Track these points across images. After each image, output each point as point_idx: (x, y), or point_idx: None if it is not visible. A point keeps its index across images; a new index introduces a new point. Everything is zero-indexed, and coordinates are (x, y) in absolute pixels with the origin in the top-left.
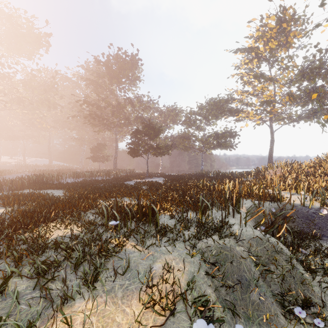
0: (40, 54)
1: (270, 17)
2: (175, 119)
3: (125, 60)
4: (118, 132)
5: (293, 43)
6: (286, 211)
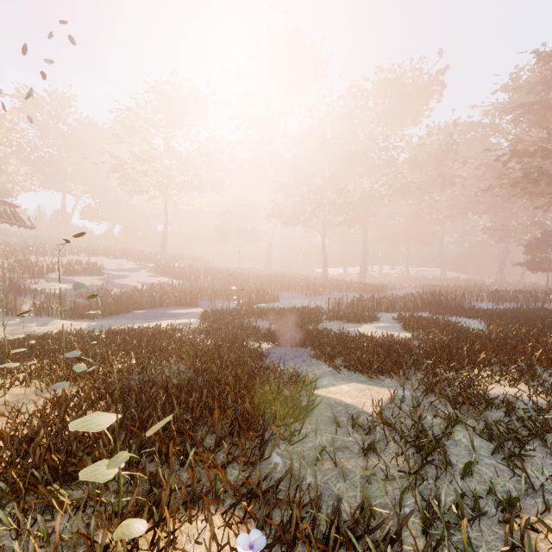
0: (429, 109)
1: None
2: None
3: None
4: None
5: None
6: None
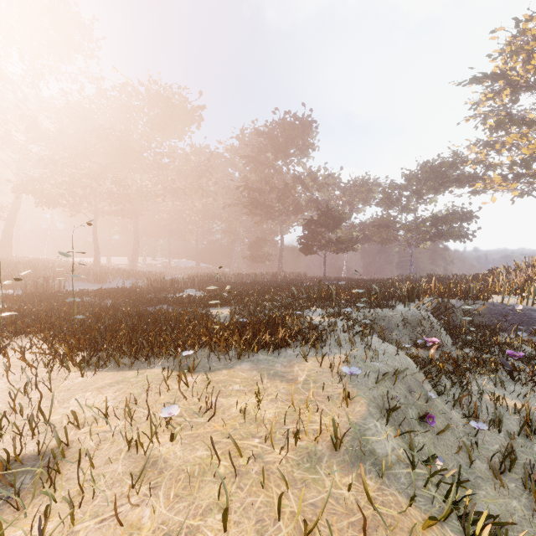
0: (191, 131)
1: (533, 17)
2: (366, 197)
3: (294, 125)
4: (284, 222)
5: None
6: (479, 308)
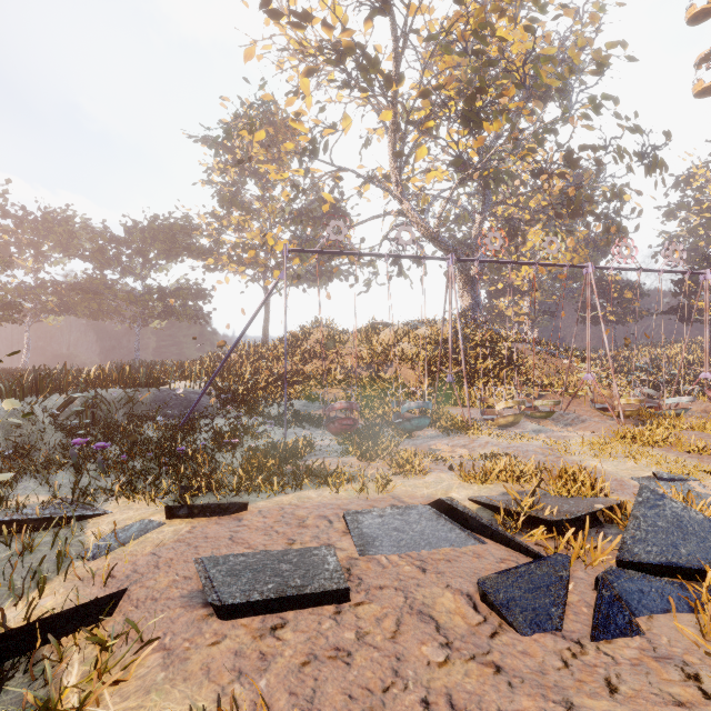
0: None
1: (253, 107)
2: (68, 244)
3: None
4: None
5: (287, 163)
6: (145, 397)
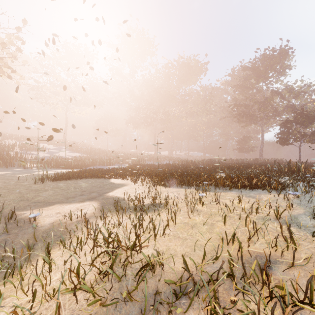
0: (200, 78)
1: None
2: None
3: (272, 56)
4: (264, 124)
5: None
6: None
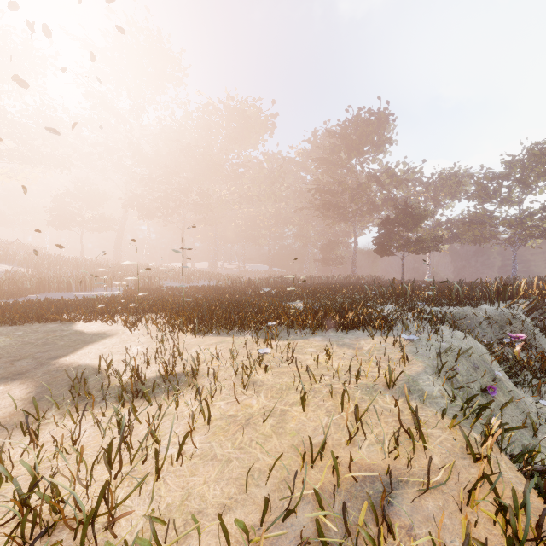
0: (264, 140)
1: None
2: (455, 191)
3: (369, 121)
4: (358, 223)
5: None
6: None
